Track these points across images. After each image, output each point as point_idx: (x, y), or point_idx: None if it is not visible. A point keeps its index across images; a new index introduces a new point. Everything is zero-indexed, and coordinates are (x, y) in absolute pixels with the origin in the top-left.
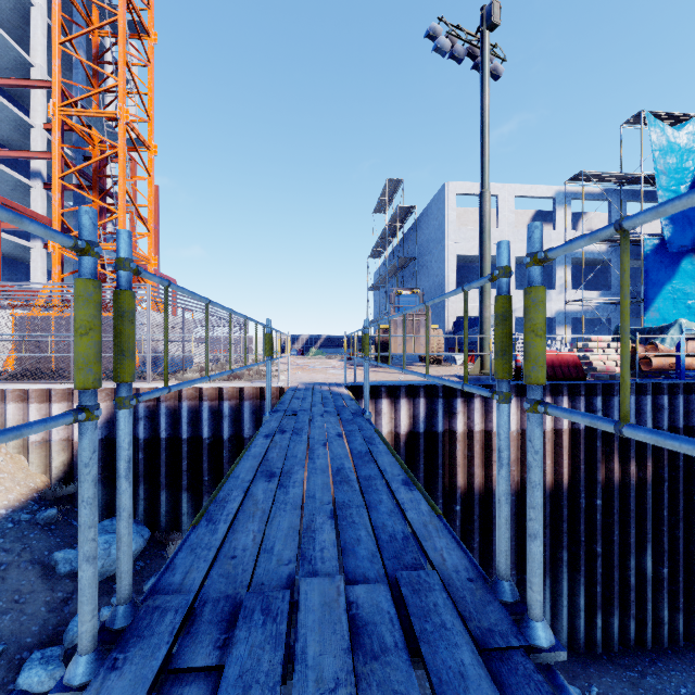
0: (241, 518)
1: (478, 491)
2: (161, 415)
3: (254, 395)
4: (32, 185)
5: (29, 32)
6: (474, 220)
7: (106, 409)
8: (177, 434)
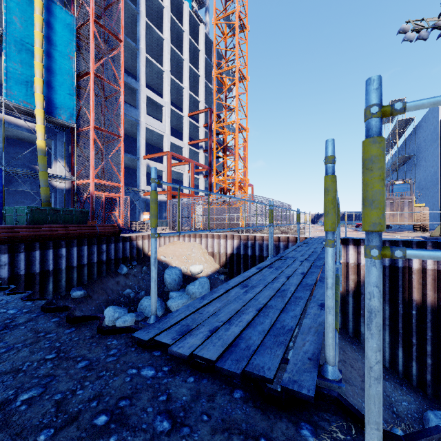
0: (289, 254)
1: (430, 305)
2: (256, 246)
3: (293, 240)
4: (199, 152)
5: (198, 87)
6: None
7: (237, 243)
8: (262, 255)
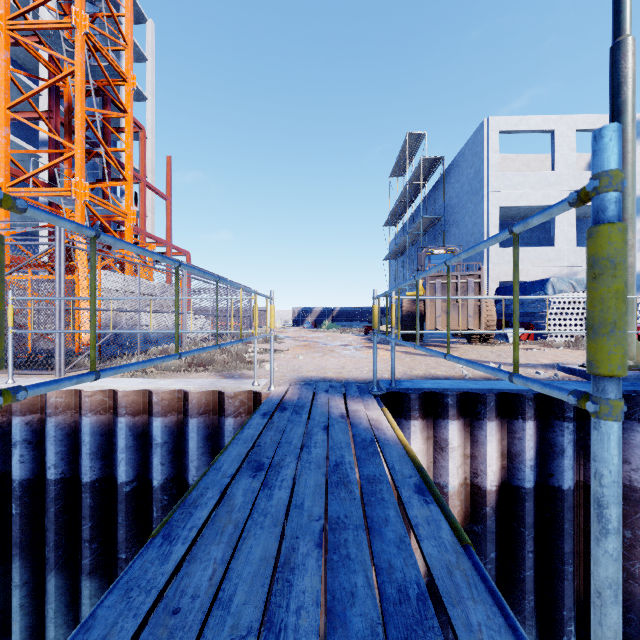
0: None
1: None
2: (47, 439)
3: (209, 407)
4: (39, 154)
5: None
6: (514, 169)
7: None
8: (78, 472)
